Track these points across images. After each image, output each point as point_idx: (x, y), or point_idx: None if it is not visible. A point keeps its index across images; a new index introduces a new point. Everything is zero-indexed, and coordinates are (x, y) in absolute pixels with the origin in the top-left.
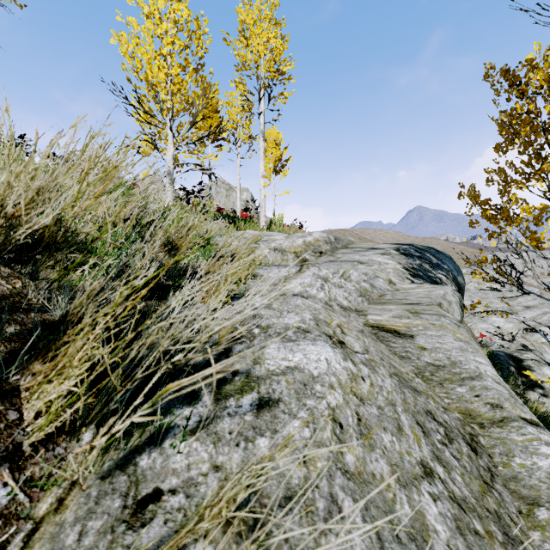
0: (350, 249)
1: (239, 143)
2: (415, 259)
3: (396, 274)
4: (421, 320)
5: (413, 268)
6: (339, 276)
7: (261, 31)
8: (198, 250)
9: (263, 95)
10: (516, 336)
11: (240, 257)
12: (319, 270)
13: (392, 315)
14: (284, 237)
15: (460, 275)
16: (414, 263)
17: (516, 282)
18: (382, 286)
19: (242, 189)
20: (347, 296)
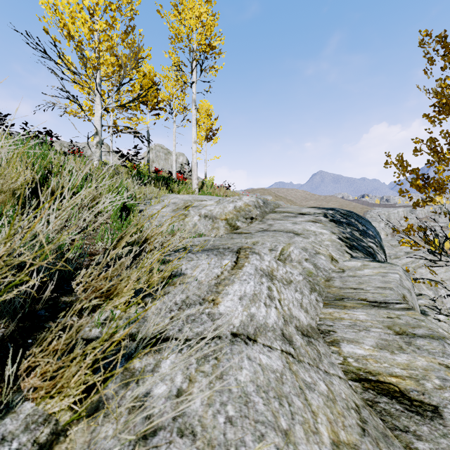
0: (278, 214)
1: (175, 112)
2: (345, 227)
3: (335, 247)
4: (422, 354)
5: (347, 238)
6: (277, 254)
7: (193, 5)
8: (115, 222)
9: (195, 66)
10: (448, 307)
11: (142, 263)
12: (260, 259)
13: (375, 343)
14: (215, 202)
15: (381, 239)
16: (346, 231)
17: (442, 250)
18: (326, 265)
19: (179, 154)
20: (300, 298)
